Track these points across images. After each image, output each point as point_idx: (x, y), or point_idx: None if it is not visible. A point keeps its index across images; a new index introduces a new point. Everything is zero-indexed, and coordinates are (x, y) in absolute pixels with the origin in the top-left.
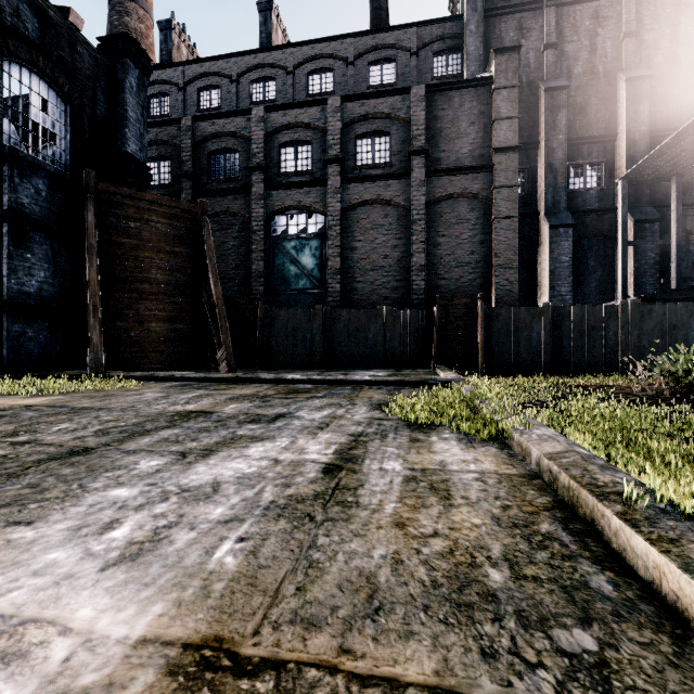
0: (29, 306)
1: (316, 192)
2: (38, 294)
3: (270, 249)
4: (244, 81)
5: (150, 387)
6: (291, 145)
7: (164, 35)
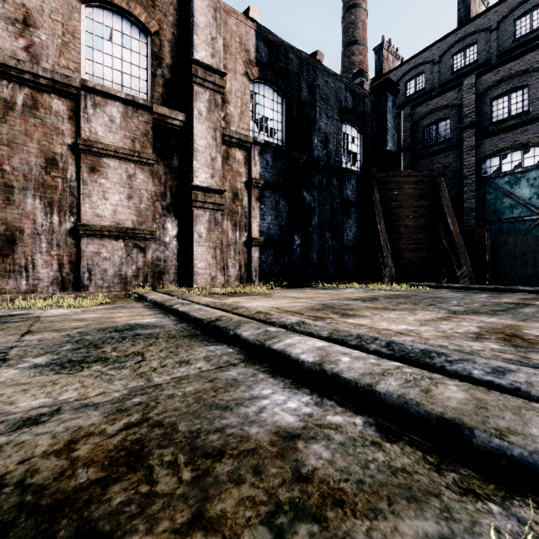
0: (351, 247)
1: (534, 128)
2: (353, 240)
3: (480, 188)
4: (445, 59)
5: (438, 291)
6: (503, 96)
7: (377, 55)
